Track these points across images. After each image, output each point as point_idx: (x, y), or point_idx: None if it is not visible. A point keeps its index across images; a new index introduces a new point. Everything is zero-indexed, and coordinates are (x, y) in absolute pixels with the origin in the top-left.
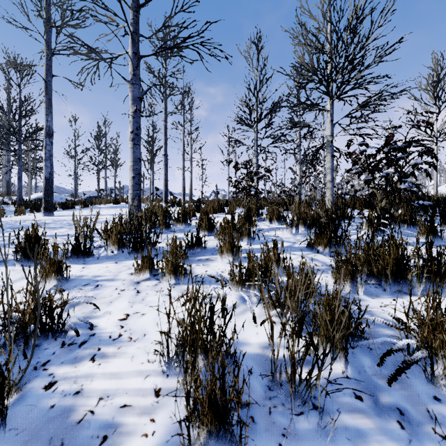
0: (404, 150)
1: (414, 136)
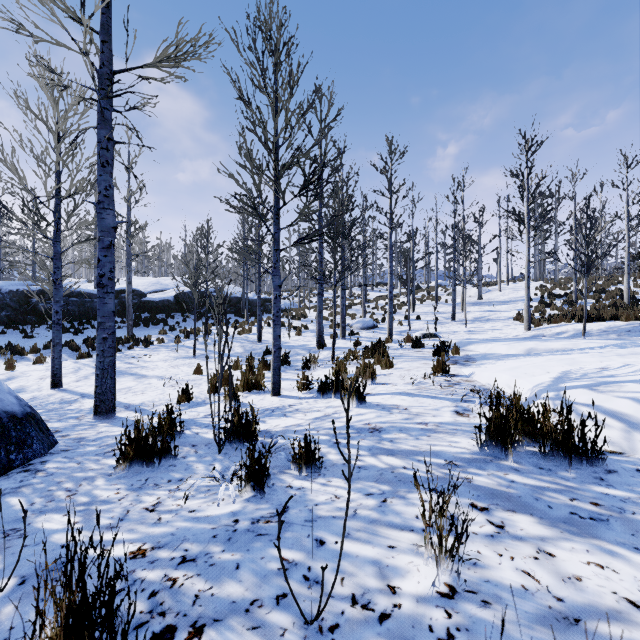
0: None
1: None
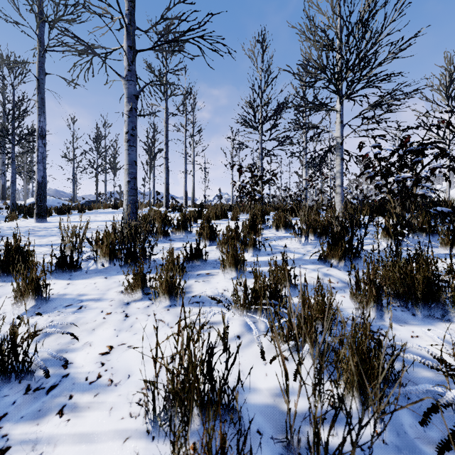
0: (422, 153)
1: (429, 138)
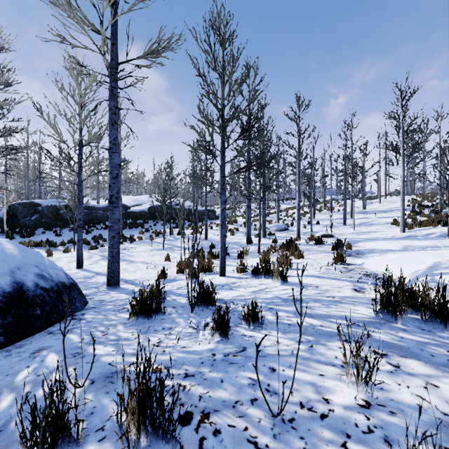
0: None
1: None
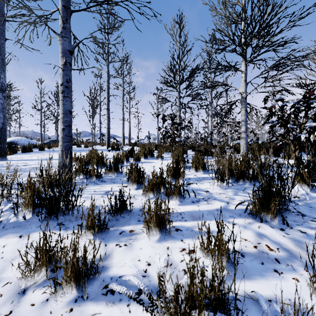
0: None
1: None
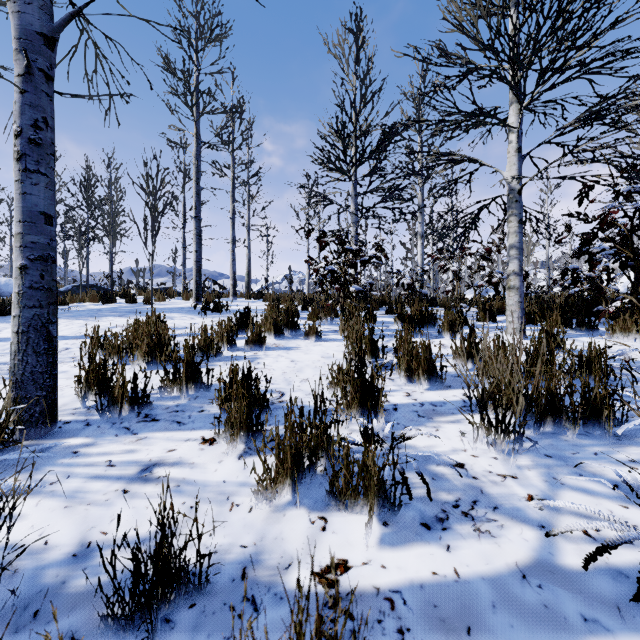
0: None
1: None
